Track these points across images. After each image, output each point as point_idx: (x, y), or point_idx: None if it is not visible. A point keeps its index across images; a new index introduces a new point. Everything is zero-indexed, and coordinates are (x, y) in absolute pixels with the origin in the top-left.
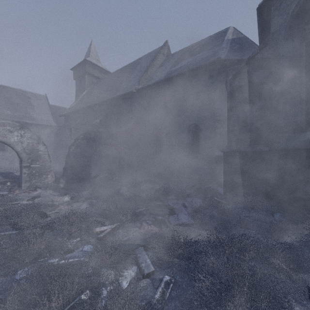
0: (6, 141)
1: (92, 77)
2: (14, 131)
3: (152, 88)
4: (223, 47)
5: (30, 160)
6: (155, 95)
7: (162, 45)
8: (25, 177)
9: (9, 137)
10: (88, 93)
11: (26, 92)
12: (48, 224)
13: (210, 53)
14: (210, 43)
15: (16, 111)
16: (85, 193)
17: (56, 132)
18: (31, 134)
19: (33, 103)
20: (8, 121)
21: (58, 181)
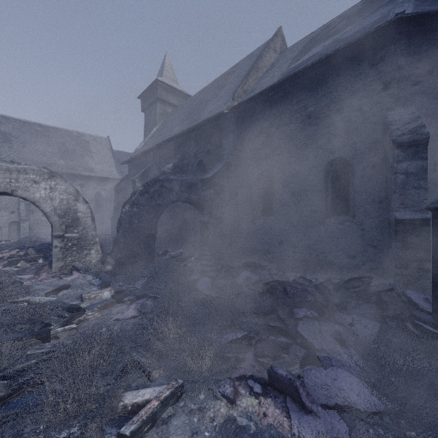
0: (28, 196)
1: (166, 105)
2: (40, 181)
3: (256, 103)
4: (401, 1)
5: (64, 226)
6: (262, 115)
7: (273, 35)
8: (56, 252)
9: (33, 191)
10: (160, 128)
11: (84, 134)
12: (37, 363)
13: (371, 20)
14: (368, 7)
15: (71, 160)
16: (139, 284)
17: (117, 186)
18: (66, 186)
19: (91, 149)
20: (33, 167)
21: (104, 261)
